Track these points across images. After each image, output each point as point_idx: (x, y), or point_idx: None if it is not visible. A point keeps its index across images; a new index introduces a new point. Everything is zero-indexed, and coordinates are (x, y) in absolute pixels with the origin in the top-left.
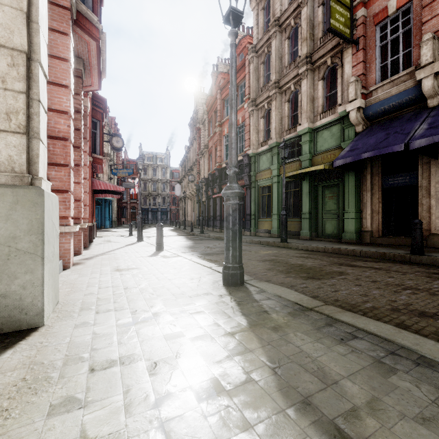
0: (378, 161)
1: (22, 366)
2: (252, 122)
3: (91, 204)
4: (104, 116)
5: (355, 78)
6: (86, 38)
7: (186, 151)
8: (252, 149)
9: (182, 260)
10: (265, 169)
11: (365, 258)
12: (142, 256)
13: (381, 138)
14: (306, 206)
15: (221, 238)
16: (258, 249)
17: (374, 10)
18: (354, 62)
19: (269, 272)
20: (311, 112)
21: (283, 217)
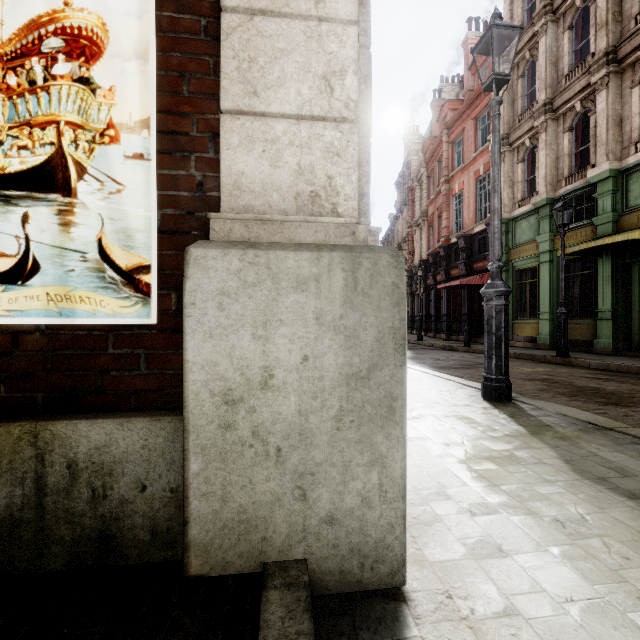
0: None
1: None
2: (503, 171)
3: None
4: None
5: None
6: None
7: (391, 223)
8: (503, 213)
9: (414, 372)
10: (526, 241)
11: None
12: None
13: None
14: (607, 298)
15: (452, 348)
16: (517, 365)
17: None
18: None
19: (542, 393)
20: (615, 143)
21: (561, 317)
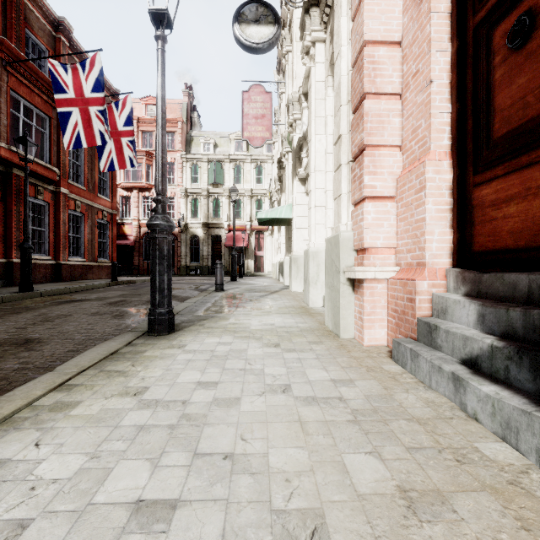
0: None
1: (314, 316)
2: None
3: None
4: None
5: None
6: None
7: None
8: None
9: None
10: None
11: None
12: None
13: None
14: None
15: None
16: None
17: None
18: None
19: None
20: None
21: None
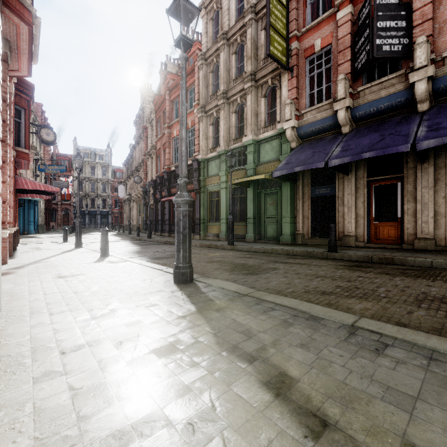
0: (308, 174)
1: None
2: (202, 128)
3: (14, 205)
4: (31, 104)
5: (290, 101)
6: (15, 19)
7: (131, 150)
8: (202, 155)
9: (132, 264)
10: (214, 174)
11: (296, 256)
12: (85, 263)
13: (309, 155)
14: (251, 211)
15: (171, 242)
16: (207, 252)
17: (304, 45)
18: (289, 87)
19: (216, 271)
20: (255, 126)
21: (230, 221)
